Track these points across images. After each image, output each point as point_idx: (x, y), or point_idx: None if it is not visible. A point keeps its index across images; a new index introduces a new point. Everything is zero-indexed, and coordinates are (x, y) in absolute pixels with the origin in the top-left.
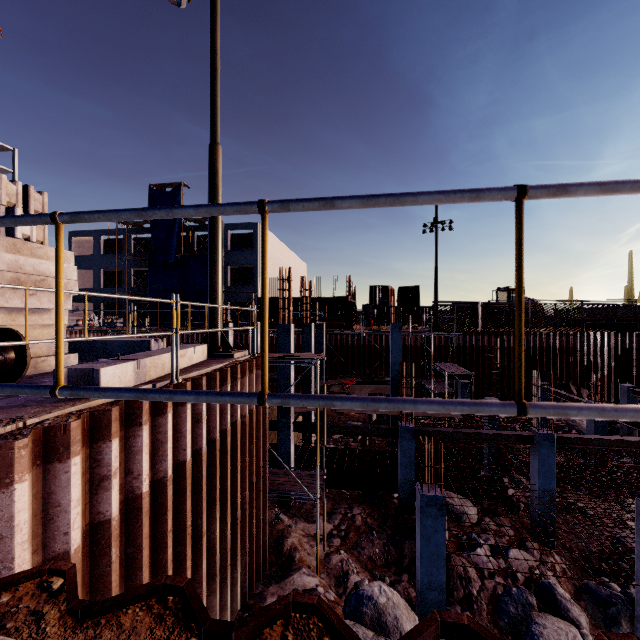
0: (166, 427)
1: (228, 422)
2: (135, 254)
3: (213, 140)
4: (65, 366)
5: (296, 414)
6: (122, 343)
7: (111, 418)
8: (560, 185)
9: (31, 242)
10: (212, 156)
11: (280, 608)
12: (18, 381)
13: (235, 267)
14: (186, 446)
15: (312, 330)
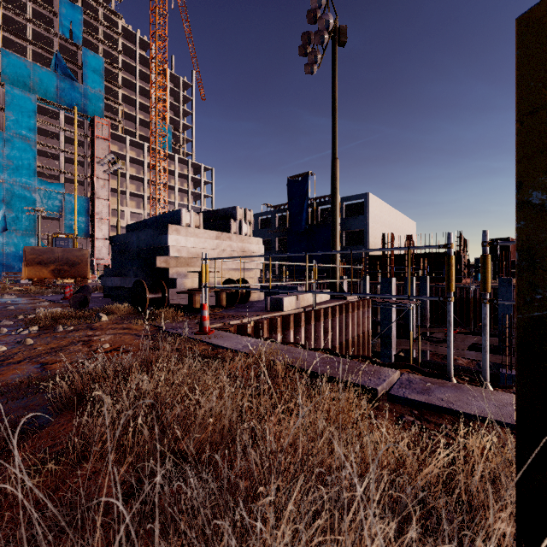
0: (311, 331)
1: (343, 338)
2: (278, 227)
3: (333, 157)
4: (259, 298)
5: (398, 350)
6: (283, 287)
7: (290, 320)
8: (417, 247)
9: (247, 236)
10: (333, 168)
11: (358, 355)
12: (245, 303)
13: (348, 231)
14: (320, 344)
15: (414, 282)
